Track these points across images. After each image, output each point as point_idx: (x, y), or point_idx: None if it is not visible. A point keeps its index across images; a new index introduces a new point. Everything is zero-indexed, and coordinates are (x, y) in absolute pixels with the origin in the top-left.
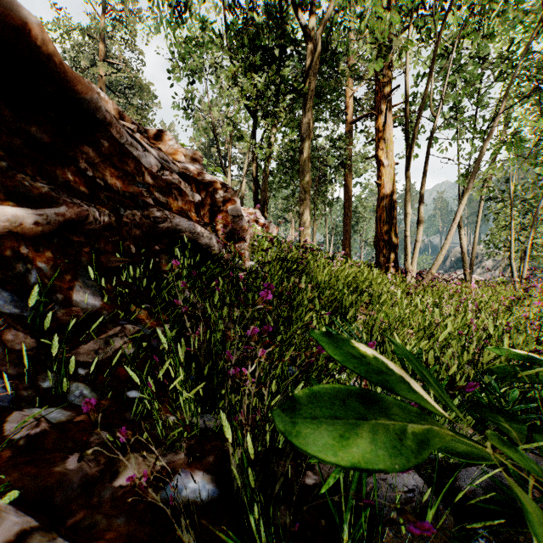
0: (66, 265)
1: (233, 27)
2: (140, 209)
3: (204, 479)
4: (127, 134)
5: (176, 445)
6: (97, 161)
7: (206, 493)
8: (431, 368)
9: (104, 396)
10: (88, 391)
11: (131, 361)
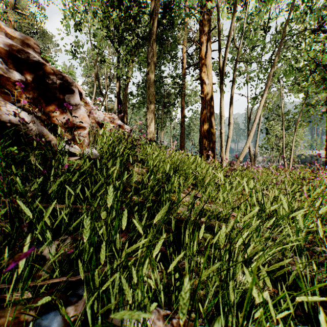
0: None
1: None
2: None
3: None
4: None
5: None
6: None
7: None
8: None
9: None
10: None
11: None
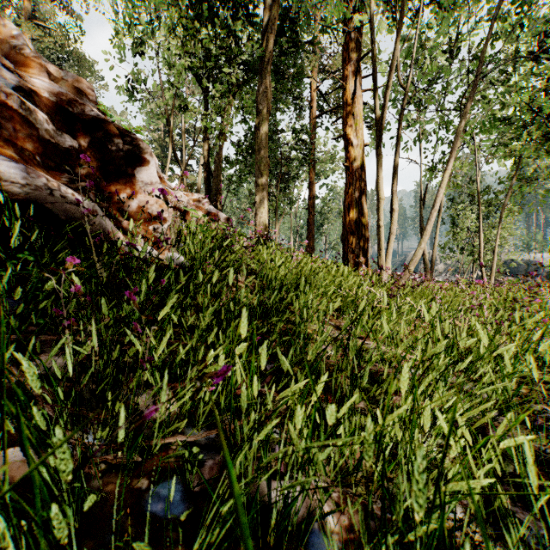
0: None
1: None
2: None
3: None
4: None
5: None
6: None
7: None
8: None
9: None
10: None
11: None
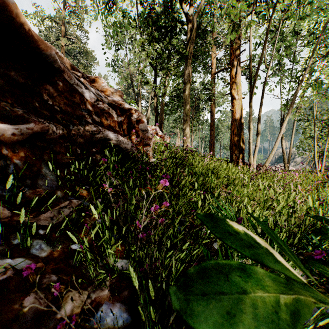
0: (34, 161)
1: (142, 14)
2: (83, 126)
3: (120, 309)
4: (75, 78)
5: (102, 284)
6: (55, 95)
7: (122, 320)
8: (275, 232)
9: (56, 248)
10: (45, 245)
11: (75, 224)
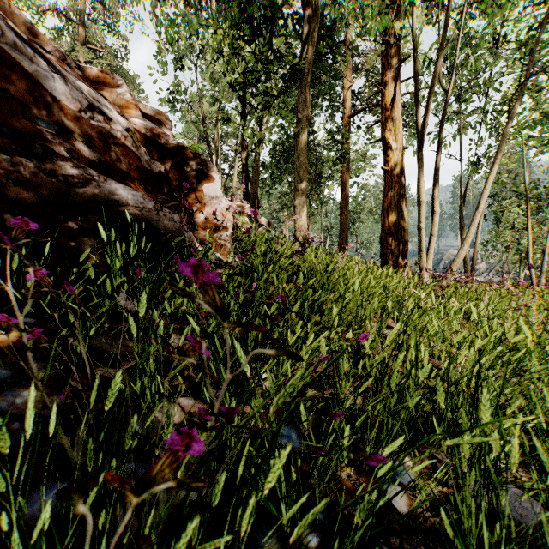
0: None
1: None
2: (35, 159)
3: None
4: (9, 29)
5: None
6: None
7: None
8: None
9: None
10: None
11: None
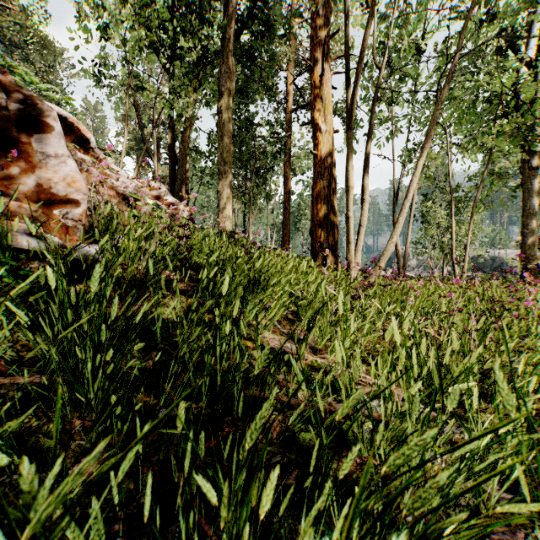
0: None
1: None
2: None
3: None
4: None
5: None
6: None
7: None
8: None
9: None
10: None
11: None
